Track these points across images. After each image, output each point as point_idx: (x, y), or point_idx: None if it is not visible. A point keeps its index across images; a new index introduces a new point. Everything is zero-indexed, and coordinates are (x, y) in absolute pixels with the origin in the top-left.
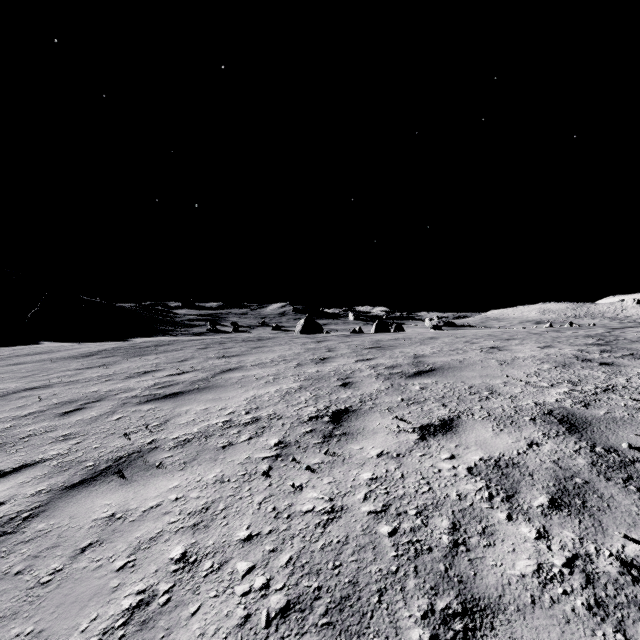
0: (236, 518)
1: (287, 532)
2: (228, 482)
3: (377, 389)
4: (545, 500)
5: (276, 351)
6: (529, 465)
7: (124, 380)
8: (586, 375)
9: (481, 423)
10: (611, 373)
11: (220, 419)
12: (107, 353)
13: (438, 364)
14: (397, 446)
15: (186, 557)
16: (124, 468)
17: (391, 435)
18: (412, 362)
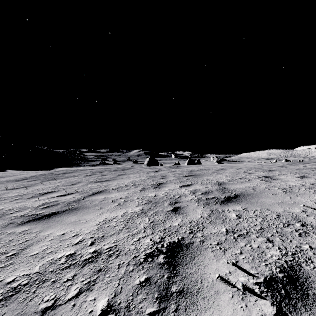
0: None
1: None
2: None
3: (201, 216)
4: None
5: (131, 178)
6: None
7: (27, 199)
8: None
9: None
10: None
11: (66, 251)
12: (34, 178)
13: (238, 191)
14: None
15: None
16: None
17: (238, 300)
18: (219, 188)
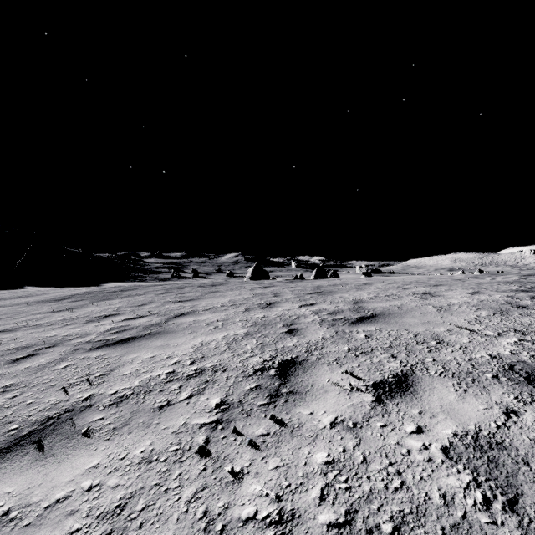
0: (155, 529)
1: None
2: (156, 462)
3: (322, 337)
4: None
5: (227, 296)
6: (518, 446)
7: (84, 324)
8: (529, 323)
9: (439, 381)
10: None
11: (164, 370)
12: (77, 297)
13: (378, 310)
14: (352, 411)
15: None
16: (47, 434)
17: (343, 395)
18: (353, 308)
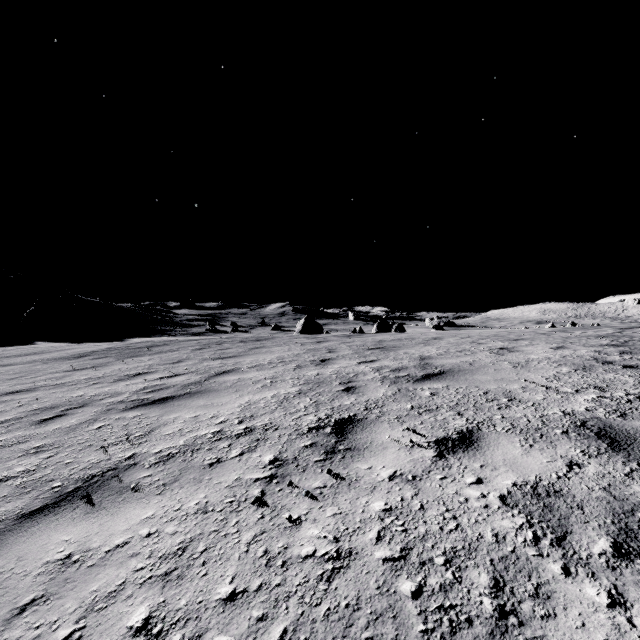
0: (218, 565)
1: (281, 588)
2: (212, 512)
3: (383, 395)
4: (607, 545)
5: (274, 352)
6: (575, 493)
7: (113, 383)
8: (612, 379)
9: (506, 437)
10: (639, 377)
11: (210, 429)
12: (100, 354)
13: (447, 366)
14: (412, 465)
15: (149, 626)
16: (94, 490)
17: (403, 451)
18: (419, 364)
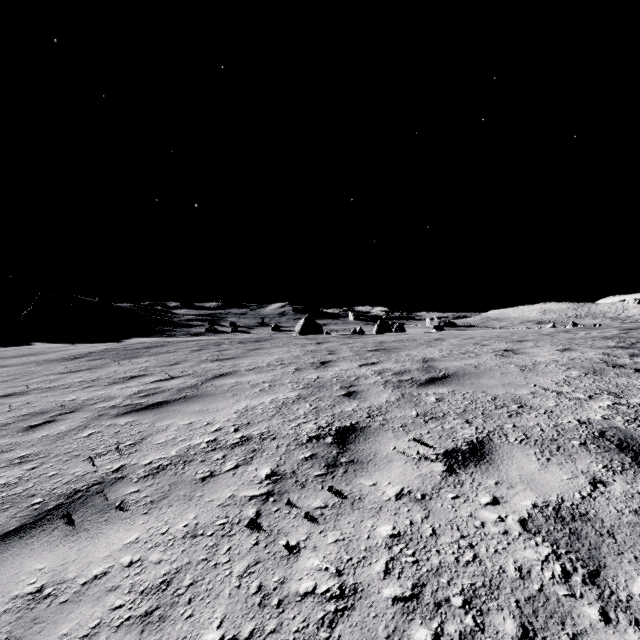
0: (205, 604)
1: (276, 636)
2: (202, 536)
3: (386, 400)
4: None
5: (274, 354)
6: (603, 517)
7: (107, 386)
8: (626, 384)
9: (520, 448)
10: None
11: (204, 438)
12: (96, 355)
13: (451, 370)
14: (420, 482)
15: None
16: (76, 508)
17: (410, 464)
18: (422, 367)
